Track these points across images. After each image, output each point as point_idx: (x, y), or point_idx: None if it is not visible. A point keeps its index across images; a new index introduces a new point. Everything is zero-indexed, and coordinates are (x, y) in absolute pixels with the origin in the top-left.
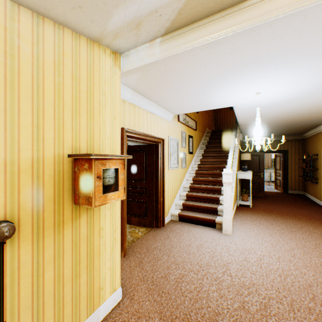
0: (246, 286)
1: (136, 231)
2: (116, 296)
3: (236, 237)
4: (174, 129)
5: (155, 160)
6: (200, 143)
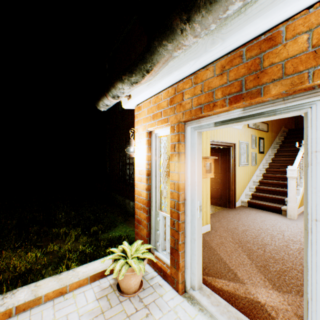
0: (293, 240)
1: (213, 207)
2: (208, 227)
3: (298, 221)
4: (244, 134)
5: (228, 159)
6: (273, 142)
